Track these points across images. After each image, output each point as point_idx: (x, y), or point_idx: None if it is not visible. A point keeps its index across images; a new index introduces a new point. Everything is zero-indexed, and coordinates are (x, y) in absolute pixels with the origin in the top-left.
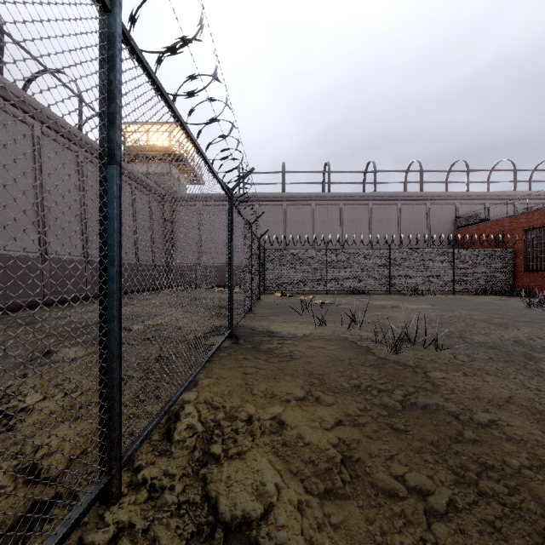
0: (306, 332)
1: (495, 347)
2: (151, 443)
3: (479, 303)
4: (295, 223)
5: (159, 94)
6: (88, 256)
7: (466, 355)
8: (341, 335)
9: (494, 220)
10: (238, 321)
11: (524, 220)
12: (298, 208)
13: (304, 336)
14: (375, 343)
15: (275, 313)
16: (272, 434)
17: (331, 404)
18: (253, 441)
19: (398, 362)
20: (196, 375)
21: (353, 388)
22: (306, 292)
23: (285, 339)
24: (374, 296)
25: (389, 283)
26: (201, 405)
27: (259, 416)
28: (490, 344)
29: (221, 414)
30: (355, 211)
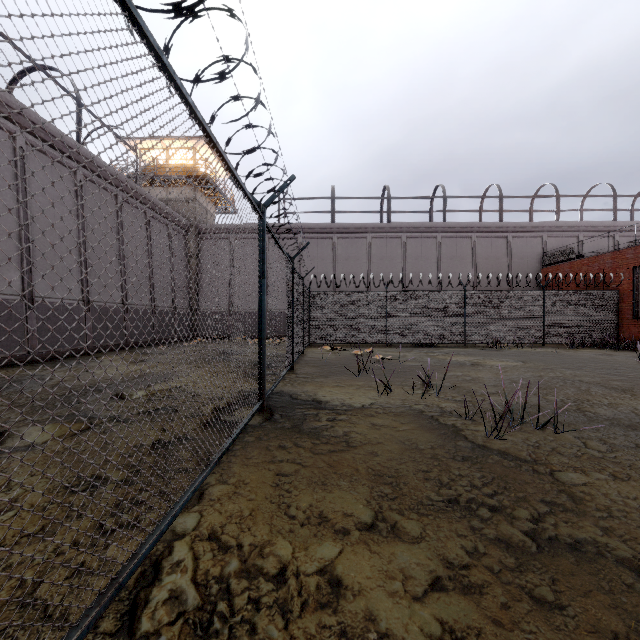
0: (366, 402)
1: (634, 426)
2: None
3: (582, 359)
4: (348, 260)
5: None
6: (89, 300)
7: (600, 441)
8: (414, 406)
9: (592, 256)
10: (273, 387)
11: (631, 256)
12: (351, 241)
13: (363, 409)
14: (463, 420)
15: (323, 374)
16: (319, 611)
17: (418, 541)
18: (285, 628)
19: (505, 453)
20: (197, 489)
21: (449, 505)
22: (361, 344)
23: (338, 413)
24: (446, 350)
25: (464, 334)
26: (201, 544)
27: (298, 567)
28: (626, 421)
29: (234, 563)
30: (420, 246)
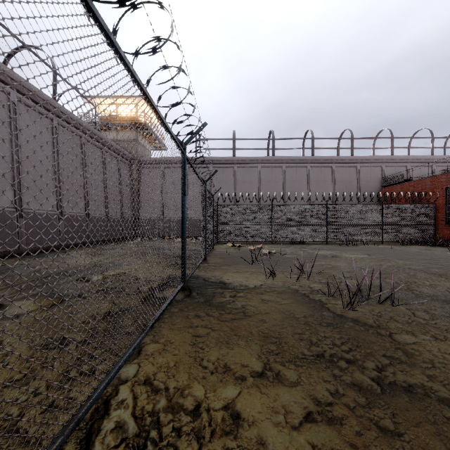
0: (258, 283)
1: (448, 301)
2: None
3: (410, 253)
4: (244, 183)
5: None
6: (62, 211)
7: (424, 311)
8: (292, 286)
9: (417, 180)
10: (191, 273)
11: (444, 180)
12: (247, 170)
13: (255, 288)
14: (327, 297)
15: (227, 263)
16: (224, 437)
17: (295, 385)
18: None
19: (357, 321)
20: (136, 347)
21: (317, 359)
22: (253, 242)
23: (237, 291)
24: (314, 246)
25: (326, 235)
26: (139, 387)
27: (208, 405)
28: (442, 297)
29: (162, 401)
30: (295, 172)
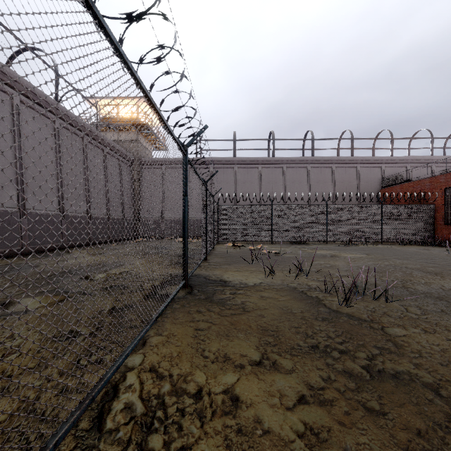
0: (257, 281)
1: (441, 297)
2: (75, 435)
3: (408, 252)
4: (245, 183)
5: (84, 5)
6: (64, 211)
7: (417, 307)
8: (290, 284)
9: (416, 181)
10: (192, 271)
11: (443, 180)
12: (247, 170)
13: (255, 286)
14: (324, 294)
15: (227, 262)
16: (224, 416)
17: (290, 372)
18: (201, 427)
19: (351, 316)
20: (141, 338)
21: (312, 349)
22: (254, 242)
23: (237, 289)
24: (313, 246)
25: (326, 235)
26: (145, 374)
27: (209, 389)
28: (436, 294)
29: (167, 386)
30: (296, 173)
